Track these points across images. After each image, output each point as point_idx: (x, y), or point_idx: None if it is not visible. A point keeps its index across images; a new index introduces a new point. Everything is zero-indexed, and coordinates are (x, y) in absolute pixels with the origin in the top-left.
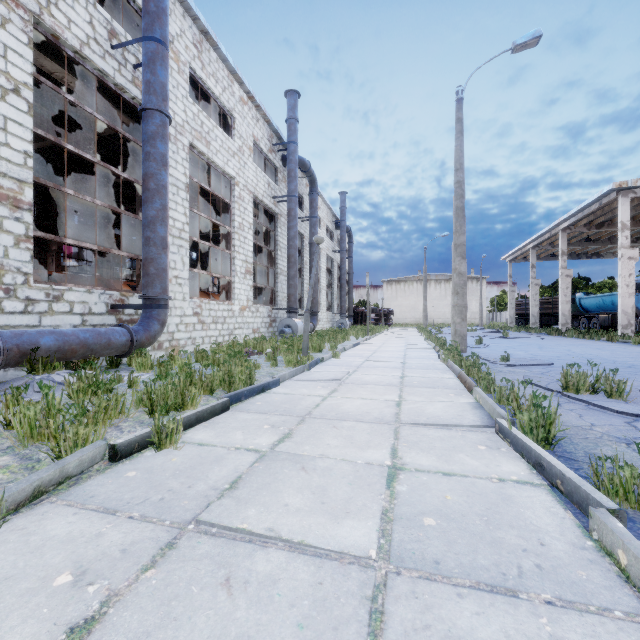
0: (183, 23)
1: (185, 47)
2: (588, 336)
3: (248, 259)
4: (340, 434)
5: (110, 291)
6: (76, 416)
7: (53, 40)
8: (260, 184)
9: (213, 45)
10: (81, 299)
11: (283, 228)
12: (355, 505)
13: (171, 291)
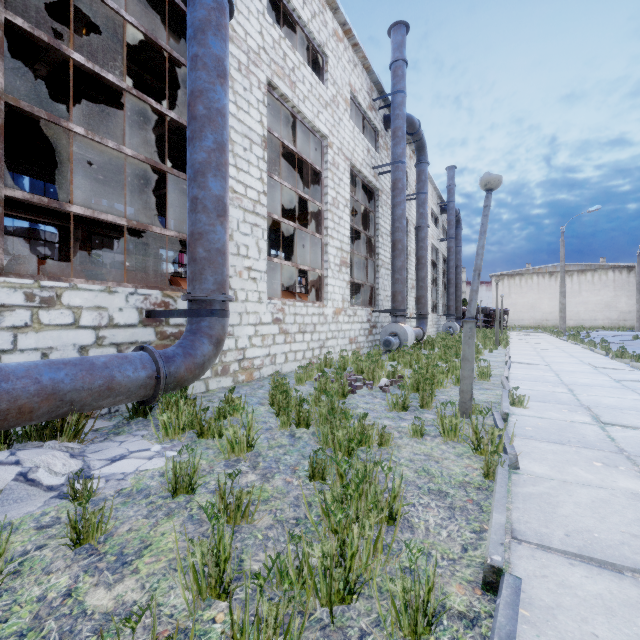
0: None
1: None
2: None
3: (343, 246)
4: None
5: (145, 289)
6: None
7: None
8: (358, 149)
9: None
10: (94, 303)
11: (384, 208)
12: None
13: (241, 289)
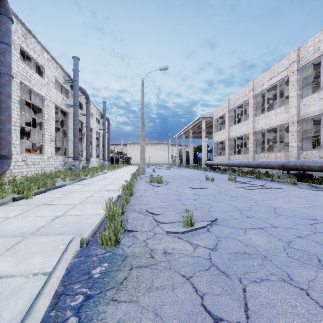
0: (17, 26)
1: (18, 37)
2: (194, 168)
3: (52, 134)
4: (80, 194)
5: None
6: (2, 191)
7: None
8: (58, 99)
9: (33, 36)
10: None
11: (71, 119)
12: (77, 200)
13: None
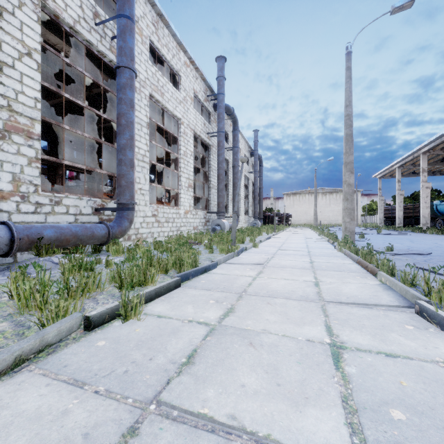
0: (145, 8)
1: (146, 25)
2: None
3: (190, 177)
4: (275, 310)
5: (94, 198)
6: (58, 291)
7: (55, 19)
8: (198, 124)
9: (166, 24)
10: (74, 204)
11: (214, 155)
12: (311, 389)
13: (137, 199)
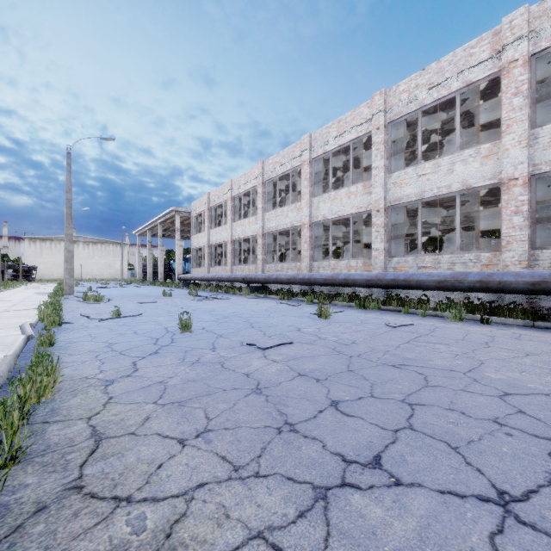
0: None
1: None
2: (162, 285)
3: None
4: None
5: None
6: None
7: None
8: None
9: None
10: None
11: None
12: None
13: None
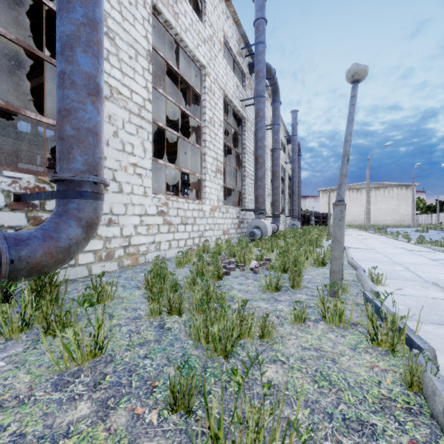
0: None
1: None
2: None
3: (218, 157)
4: None
5: (14, 172)
6: None
7: None
8: (229, 83)
9: None
10: None
11: (249, 133)
12: None
13: (126, 182)
